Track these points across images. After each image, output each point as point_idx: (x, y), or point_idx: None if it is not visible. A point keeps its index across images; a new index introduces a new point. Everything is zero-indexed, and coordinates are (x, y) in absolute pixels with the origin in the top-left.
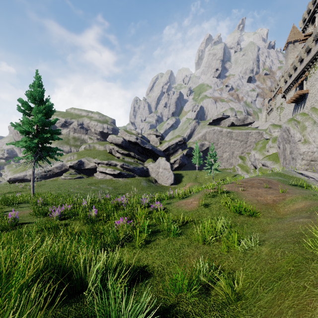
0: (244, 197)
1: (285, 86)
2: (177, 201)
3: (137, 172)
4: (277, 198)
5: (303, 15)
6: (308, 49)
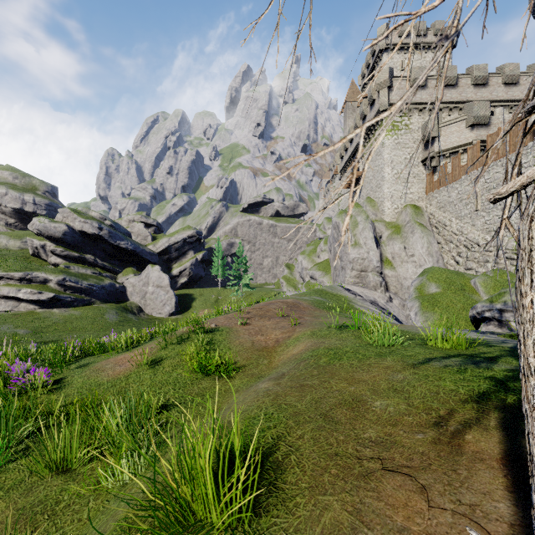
0: (236, 338)
1: (341, 163)
2: (106, 359)
3: (99, 295)
4: (283, 336)
5: (362, 69)
6: (363, 116)
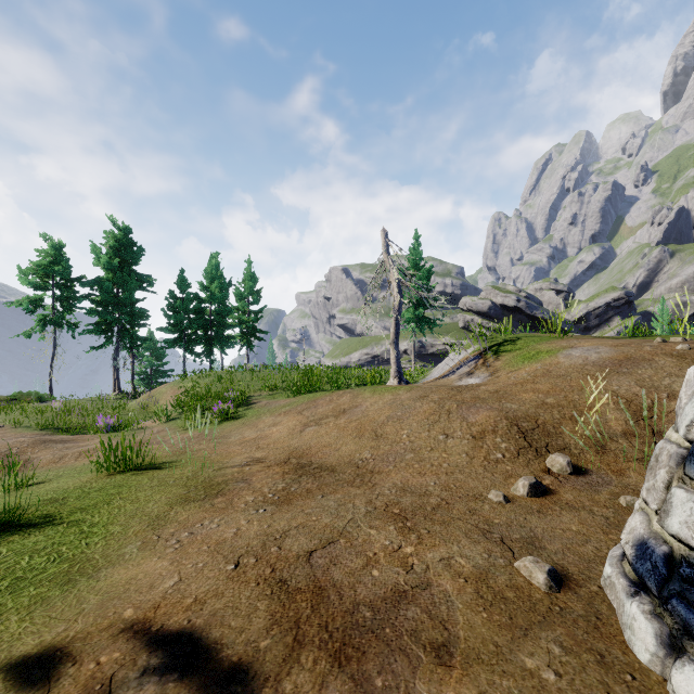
0: None
1: None
2: None
3: None
4: None
5: None
6: None
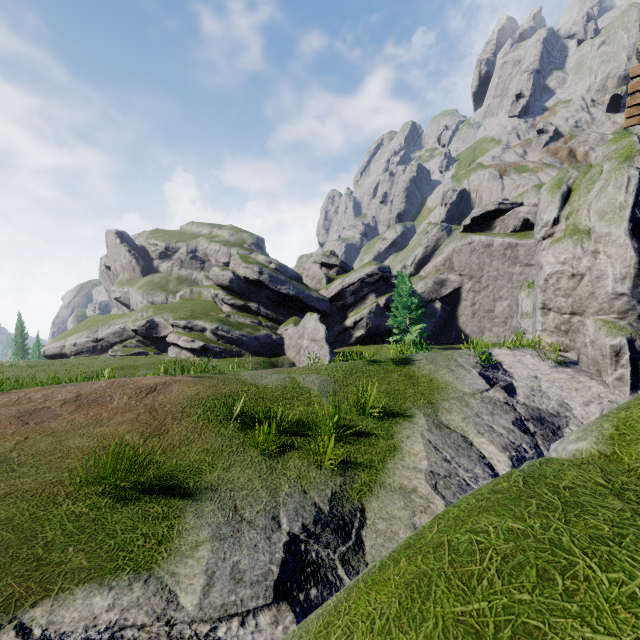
0: None
1: None
2: None
3: (250, 346)
4: None
5: None
6: None
